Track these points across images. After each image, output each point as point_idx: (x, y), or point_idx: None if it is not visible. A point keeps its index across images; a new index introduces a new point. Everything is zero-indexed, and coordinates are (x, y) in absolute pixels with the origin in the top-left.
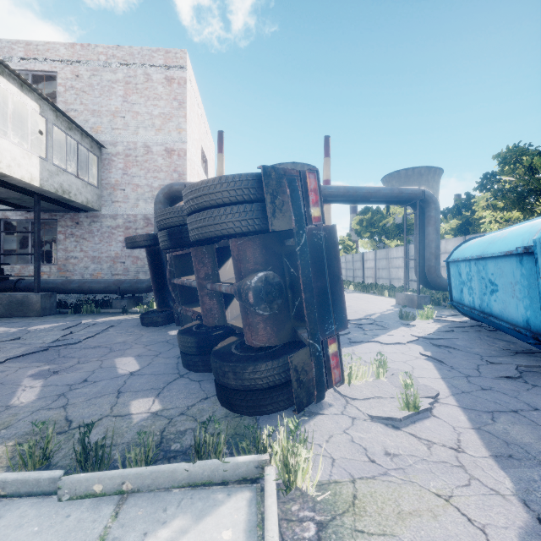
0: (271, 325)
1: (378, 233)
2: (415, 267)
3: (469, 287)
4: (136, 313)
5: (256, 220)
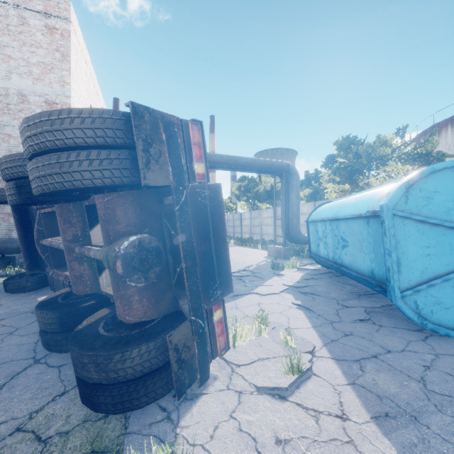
0: (148, 297)
1: (252, 197)
2: (282, 225)
3: (324, 242)
4: (4, 276)
5: (124, 170)
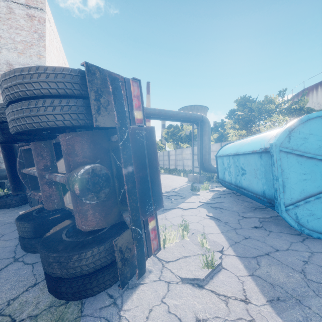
0: (100, 211)
1: (177, 140)
2: (198, 159)
3: (229, 171)
4: None
5: (80, 115)
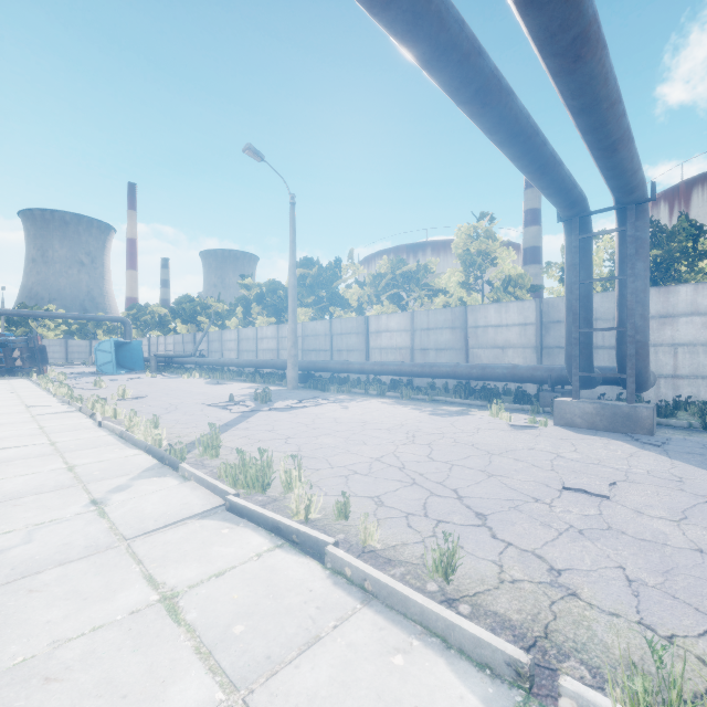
0: (30, 363)
1: (142, 326)
2: None
3: None
4: None
5: (27, 345)
